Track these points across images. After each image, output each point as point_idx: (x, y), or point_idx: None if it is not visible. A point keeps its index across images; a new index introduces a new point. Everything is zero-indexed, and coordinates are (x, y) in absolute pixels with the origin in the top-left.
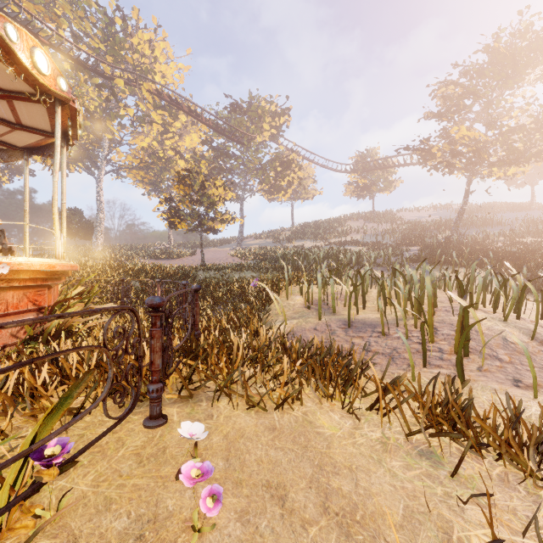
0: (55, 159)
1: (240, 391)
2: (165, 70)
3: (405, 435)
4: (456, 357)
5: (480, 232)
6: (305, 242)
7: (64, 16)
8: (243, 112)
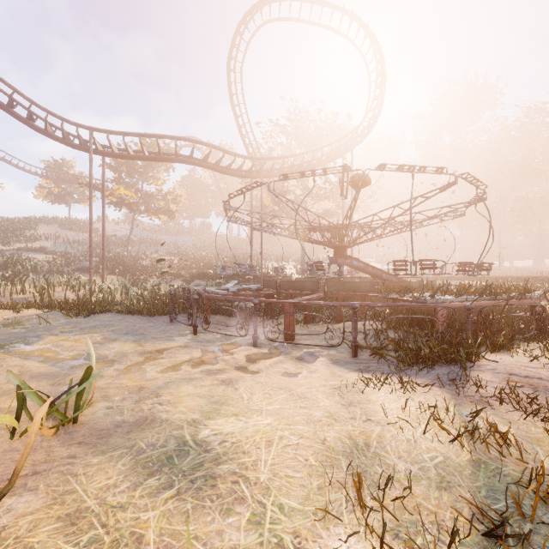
0: None
1: None
2: None
3: (16, 309)
4: (41, 300)
5: (143, 250)
6: None
7: None
8: None
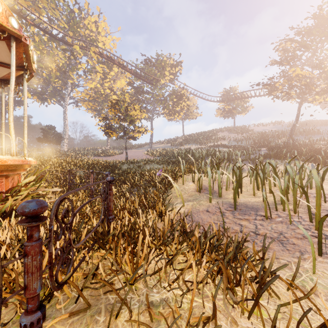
0: (11, 81)
1: (143, 295)
2: (105, 41)
3: None
4: None
5: (307, 138)
6: (191, 145)
7: (43, 7)
8: (153, 64)
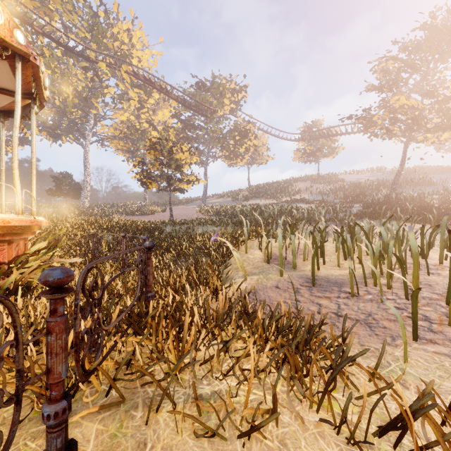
0: (15, 115)
1: (191, 387)
2: (141, 56)
3: None
4: None
5: (416, 190)
6: (260, 200)
7: (55, 10)
8: (207, 89)
